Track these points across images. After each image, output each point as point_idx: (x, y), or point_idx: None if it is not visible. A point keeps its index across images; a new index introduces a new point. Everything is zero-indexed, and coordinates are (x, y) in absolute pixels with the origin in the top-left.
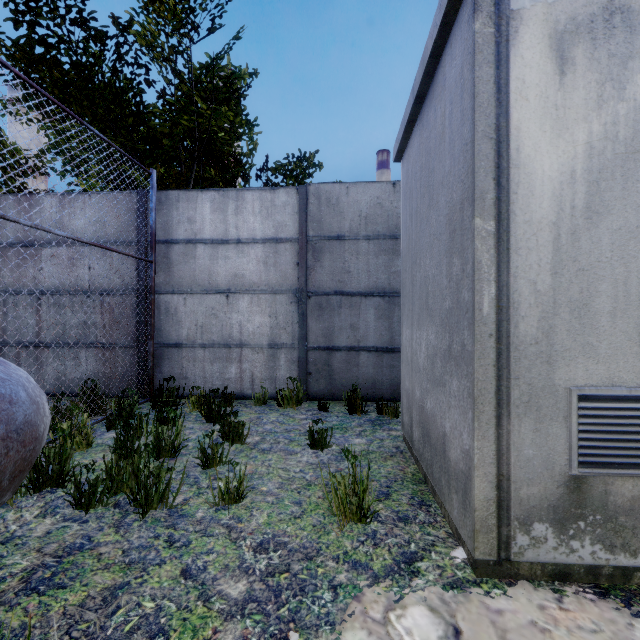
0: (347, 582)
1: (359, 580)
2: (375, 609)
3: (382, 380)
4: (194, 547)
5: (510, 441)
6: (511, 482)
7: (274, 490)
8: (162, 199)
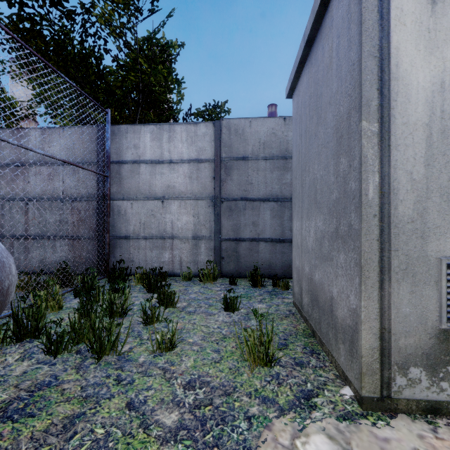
0: (259, 414)
1: (268, 412)
2: (283, 437)
3: (276, 263)
4: (137, 385)
5: (391, 301)
6: (391, 334)
7: (198, 341)
8: (115, 131)
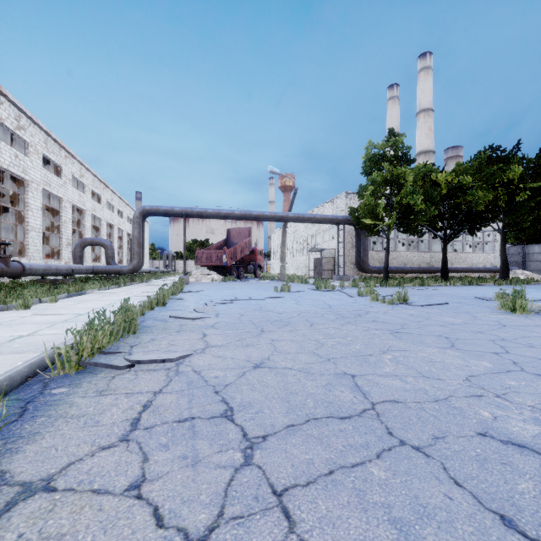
0: None
1: None
2: None
3: None
4: None
5: None
6: None
7: None
8: (527, 246)
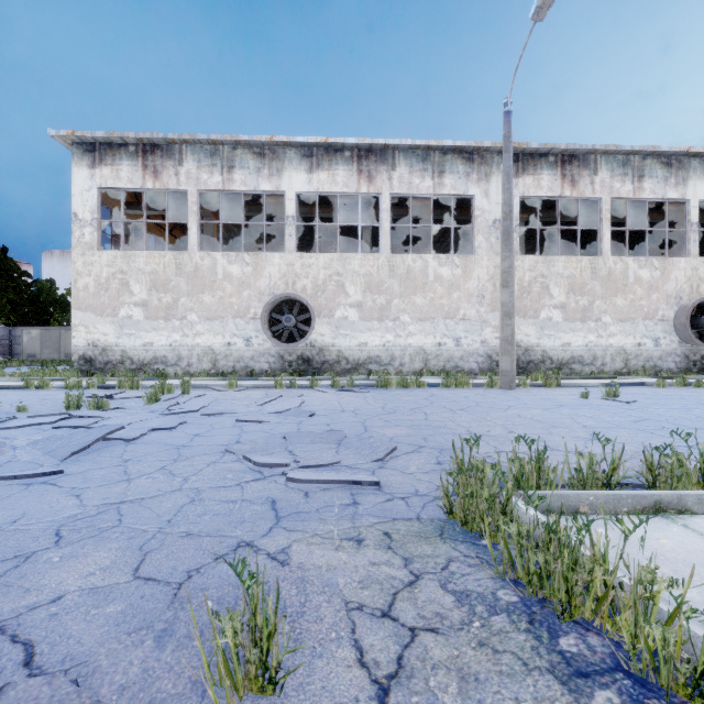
0: None
1: None
2: None
3: None
4: None
5: (23, 356)
6: (23, 359)
7: None
8: (15, 329)
